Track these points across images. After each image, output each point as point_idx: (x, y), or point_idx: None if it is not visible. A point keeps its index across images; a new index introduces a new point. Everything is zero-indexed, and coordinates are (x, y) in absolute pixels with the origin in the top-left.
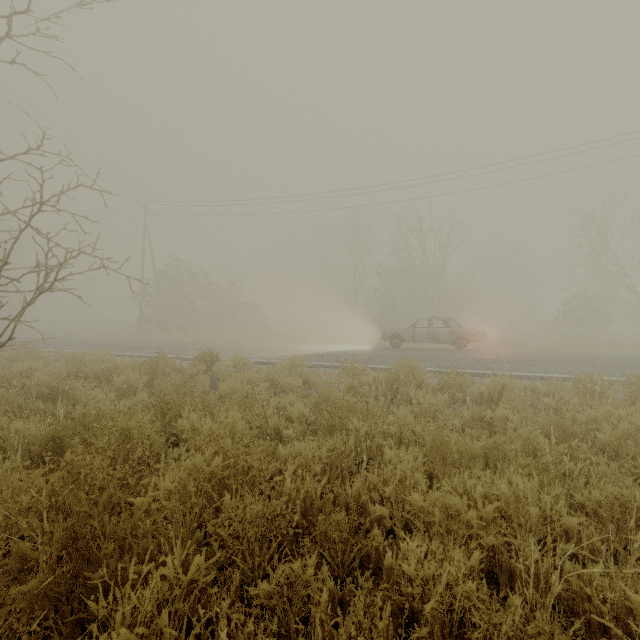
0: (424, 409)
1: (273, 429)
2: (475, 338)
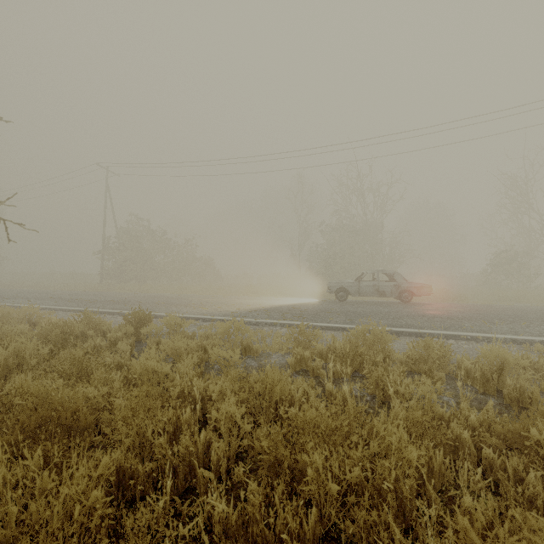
0: (418, 417)
1: (182, 458)
2: (420, 292)
